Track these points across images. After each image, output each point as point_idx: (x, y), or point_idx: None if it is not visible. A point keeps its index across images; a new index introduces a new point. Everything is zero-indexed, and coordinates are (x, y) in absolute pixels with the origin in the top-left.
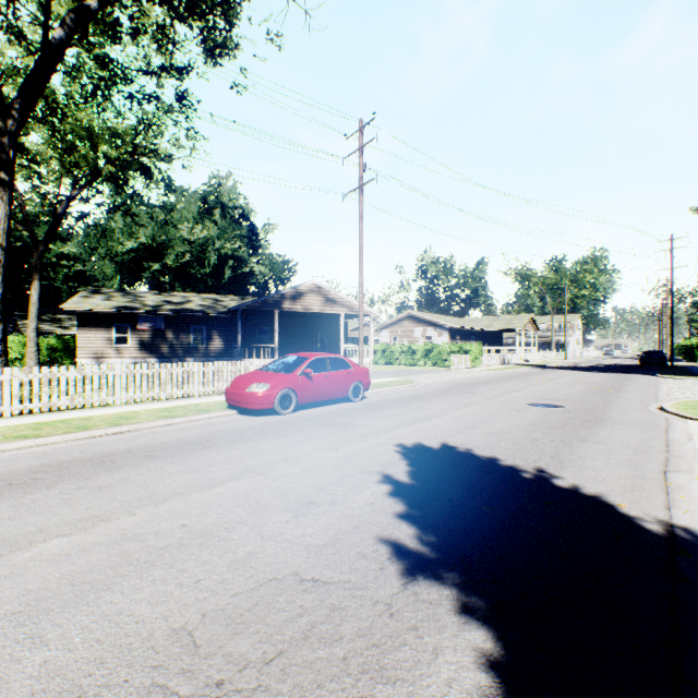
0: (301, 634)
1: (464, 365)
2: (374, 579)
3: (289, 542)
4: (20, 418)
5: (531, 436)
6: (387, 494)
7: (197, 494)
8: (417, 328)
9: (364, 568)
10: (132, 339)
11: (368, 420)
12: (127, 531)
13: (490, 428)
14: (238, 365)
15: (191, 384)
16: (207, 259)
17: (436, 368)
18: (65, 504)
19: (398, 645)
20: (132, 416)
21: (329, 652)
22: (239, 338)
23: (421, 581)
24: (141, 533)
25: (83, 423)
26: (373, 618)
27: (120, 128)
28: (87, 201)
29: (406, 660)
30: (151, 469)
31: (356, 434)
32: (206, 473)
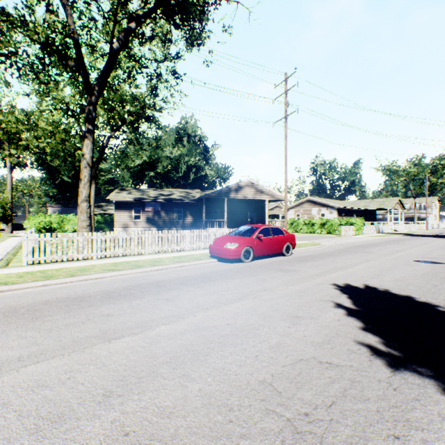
0: (340, 393)
1: (350, 233)
2: (369, 366)
3: (298, 339)
4: (102, 260)
5: (430, 283)
6: (345, 315)
7: (224, 307)
8: (313, 208)
9: (358, 359)
10: (142, 216)
11: (302, 268)
12: (197, 324)
13: (394, 276)
14: (209, 232)
15: (184, 243)
16: (180, 168)
17: (329, 235)
18: (155, 307)
19: (410, 408)
20: (160, 260)
21: (365, 406)
22: (203, 215)
23: (403, 371)
24: (206, 326)
25: (137, 264)
26: (383, 390)
27: (138, 94)
28: (118, 138)
29: (422, 418)
30: (188, 291)
31: (300, 276)
32: (221, 295)
